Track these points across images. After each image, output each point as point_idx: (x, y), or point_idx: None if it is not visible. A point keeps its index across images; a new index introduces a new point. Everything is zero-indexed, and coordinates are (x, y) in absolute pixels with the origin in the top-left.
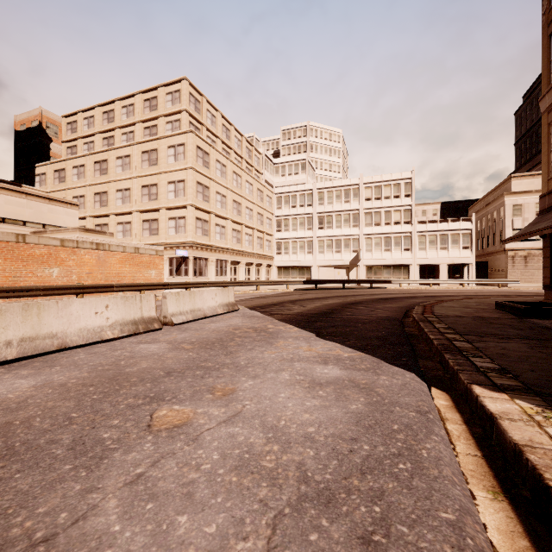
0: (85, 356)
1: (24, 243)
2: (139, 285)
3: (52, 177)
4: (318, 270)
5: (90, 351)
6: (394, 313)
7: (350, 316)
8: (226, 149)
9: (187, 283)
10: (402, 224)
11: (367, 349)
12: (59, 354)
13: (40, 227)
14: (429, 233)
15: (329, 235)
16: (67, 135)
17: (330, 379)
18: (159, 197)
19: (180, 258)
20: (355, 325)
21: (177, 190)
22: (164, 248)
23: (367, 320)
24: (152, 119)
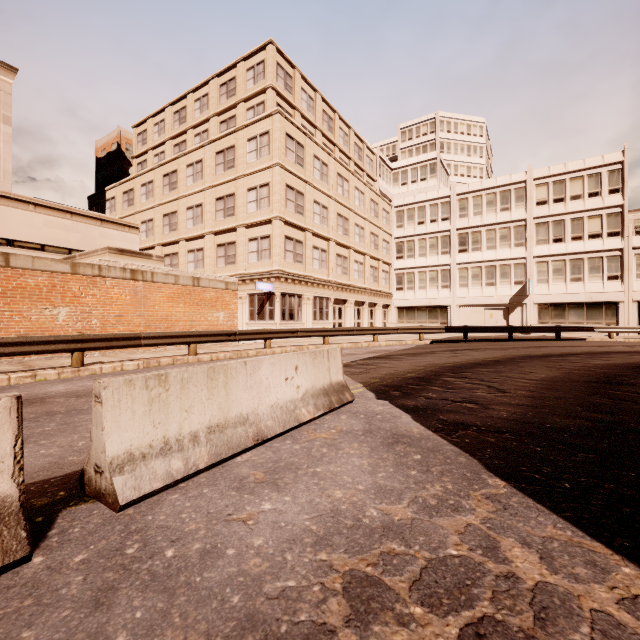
0: None
1: (7, 268)
2: (185, 334)
3: (121, 200)
4: (459, 311)
5: None
6: None
7: None
8: (327, 145)
9: (266, 331)
10: (604, 237)
11: None
12: None
13: None
14: None
15: (476, 261)
16: (138, 149)
17: None
18: (236, 212)
19: (263, 294)
20: None
21: (259, 198)
22: (242, 282)
23: None
24: (229, 109)
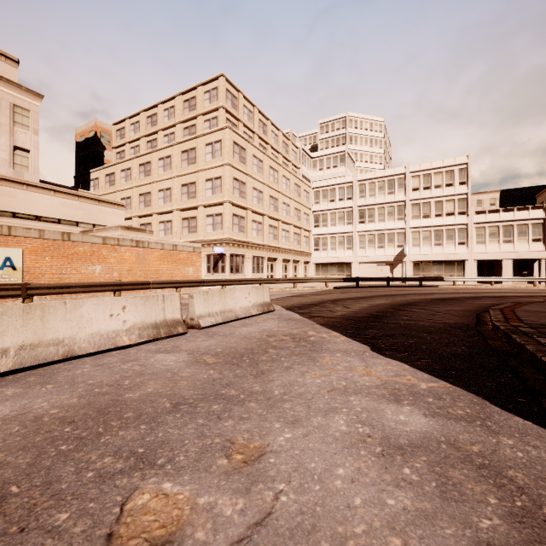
0: (90, 369)
1: (69, 241)
2: (175, 282)
3: (103, 181)
4: (359, 267)
5: (99, 361)
6: (464, 319)
7: (408, 322)
8: (263, 144)
9: (223, 280)
10: (455, 215)
11: (453, 377)
12: (65, 364)
13: (90, 227)
14: (490, 224)
15: (371, 230)
16: (117, 142)
17: (414, 436)
18: (197, 195)
19: (217, 255)
20: (419, 335)
21: (214, 187)
22: (202, 246)
23: (432, 328)
24: (191, 119)
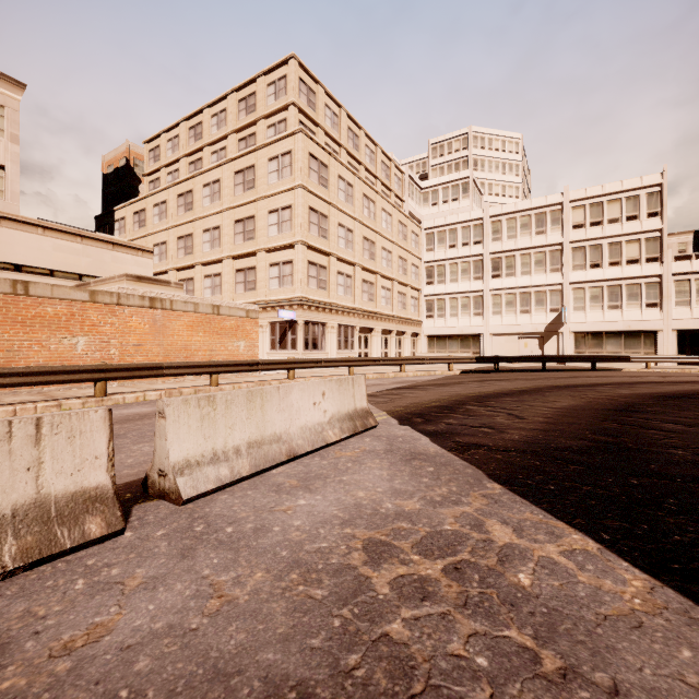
0: None
1: (27, 296)
2: (207, 364)
3: (131, 221)
4: (492, 340)
5: None
6: None
7: None
8: (353, 164)
9: (289, 361)
10: (642, 263)
11: None
12: None
13: None
14: (698, 275)
15: (510, 287)
16: (149, 166)
17: None
18: (256, 235)
19: (285, 323)
20: None
21: (281, 221)
22: (263, 309)
23: None
24: (248, 126)
